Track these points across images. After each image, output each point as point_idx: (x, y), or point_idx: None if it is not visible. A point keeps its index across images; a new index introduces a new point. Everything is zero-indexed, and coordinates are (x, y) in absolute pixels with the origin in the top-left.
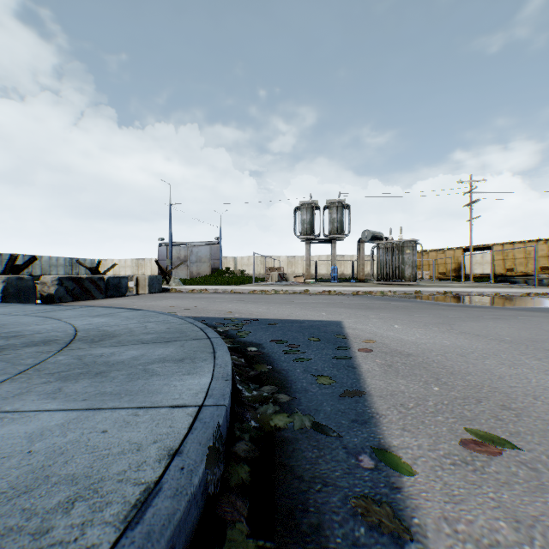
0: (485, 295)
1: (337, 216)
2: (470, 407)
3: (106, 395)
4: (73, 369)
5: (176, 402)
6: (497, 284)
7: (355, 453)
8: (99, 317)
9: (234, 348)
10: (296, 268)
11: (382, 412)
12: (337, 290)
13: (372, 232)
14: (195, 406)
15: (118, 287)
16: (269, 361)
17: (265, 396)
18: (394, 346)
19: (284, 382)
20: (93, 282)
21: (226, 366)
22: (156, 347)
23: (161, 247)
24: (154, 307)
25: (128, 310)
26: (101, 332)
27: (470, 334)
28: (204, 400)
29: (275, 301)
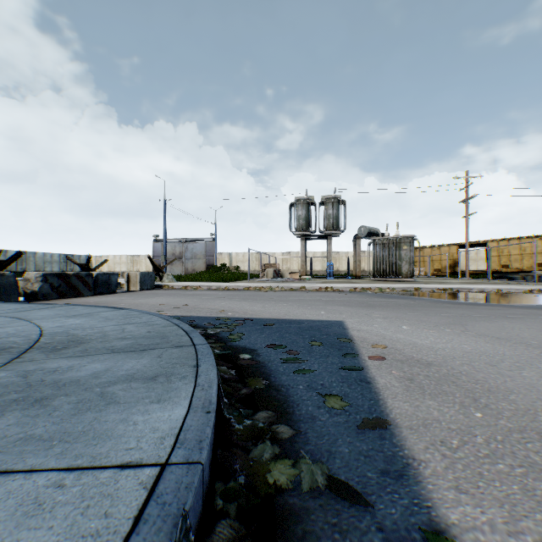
0: (486, 292)
1: (333, 212)
2: (535, 447)
3: (32, 441)
4: (8, 393)
5: (128, 457)
6: (494, 280)
7: (398, 541)
8: (74, 318)
9: (224, 355)
10: (291, 265)
11: (419, 455)
12: (334, 287)
13: (369, 227)
14: (155, 464)
15: (108, 284)
16: (265, 373)
17: (260, 429)
18: (408, 352)
19: (284, 404)
20: (80, 279)
21: (210, 388)
22: (127, 358)
23: (156, 243)
24: (143, 305)
25: (110, 310)
26: (69, 337)
27: (489, 337)
28: (171, 451)
29: (271, 298)
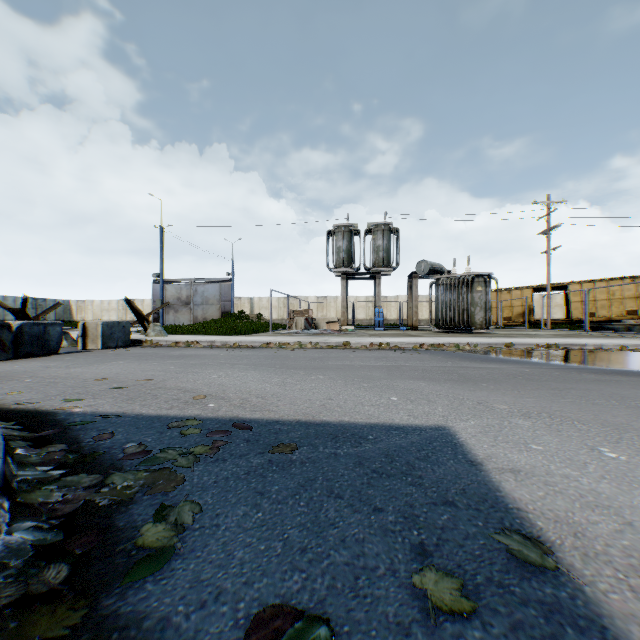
0: (605, 349)
1: (383, 243)
2: None
3: None
4: None
5: None
6: (587, 332)
7: None
8: None
9: None
10: (328, 312)
11: None
12: (391, 342)
13: (430, 263)
14: None
15: (43, 340)
16: None
17: None
18: None
19: None
20: None
21: None
22: None
23: (157, 285)
24: (63, 381)
25: None
26: None
27: None
28: None
29: (299, 363)
